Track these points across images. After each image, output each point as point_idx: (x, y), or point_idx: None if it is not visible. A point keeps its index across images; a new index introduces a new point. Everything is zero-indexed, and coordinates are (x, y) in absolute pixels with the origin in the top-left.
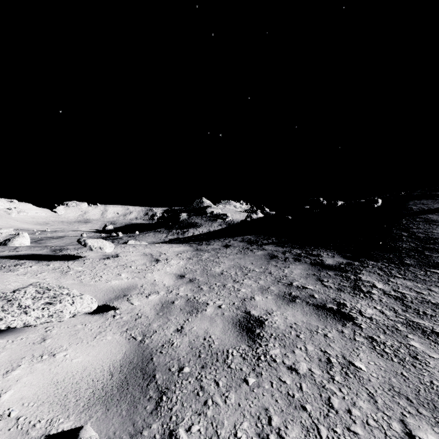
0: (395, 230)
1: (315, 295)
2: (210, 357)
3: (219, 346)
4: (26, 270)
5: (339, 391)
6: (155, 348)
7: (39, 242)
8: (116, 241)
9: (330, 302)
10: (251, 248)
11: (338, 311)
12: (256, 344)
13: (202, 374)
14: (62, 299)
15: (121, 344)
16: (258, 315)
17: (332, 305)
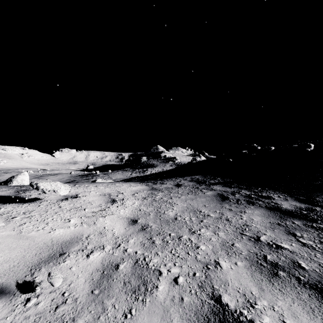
0: None
1: (301, 264)
2: None
3: None
4: None
5: None
6: None
7: (40, 178)
8: (95, 177)
9: None
10: (200, 188)
11: None
12: None
13: None
14: None
15: None
16: (236, 309)
17: None
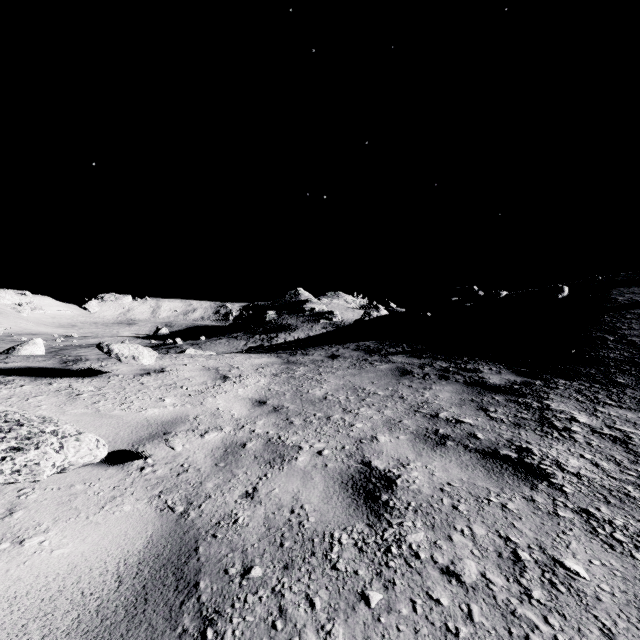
0: (594, 332)
1: (477, 435)
2: (301, 546)
3: (317, 526)
4: (12, 392)
5: (543, 622)
6: (204, 528)
7: (61, 352)
8: (173, 351)
9: (505, 447)
10: (370, 360)
11: (520, 462)
12: (383, 522)
13: (283, 582)
14: (42, 441)
15: (147, 520)
16: (385, 469)
17: (508, 451)
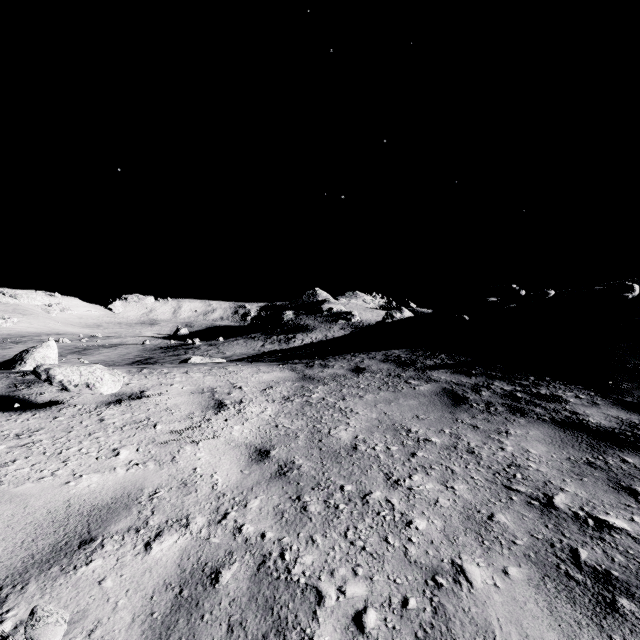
0: None
1: None
2: None
3: None
4: None
5: None
6: None
7: (84, 352)
8: (191, 352)
9: None
10: (405, 376)
11: None
12: None
13: None
14: None
15: None
16: None
17: None
